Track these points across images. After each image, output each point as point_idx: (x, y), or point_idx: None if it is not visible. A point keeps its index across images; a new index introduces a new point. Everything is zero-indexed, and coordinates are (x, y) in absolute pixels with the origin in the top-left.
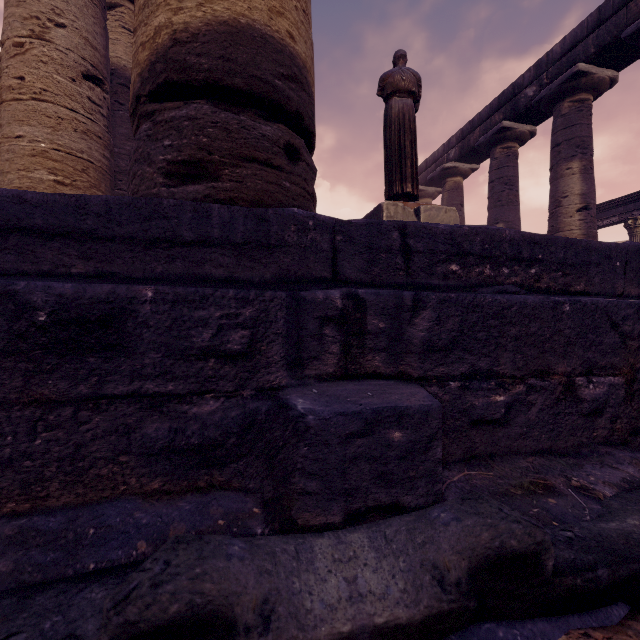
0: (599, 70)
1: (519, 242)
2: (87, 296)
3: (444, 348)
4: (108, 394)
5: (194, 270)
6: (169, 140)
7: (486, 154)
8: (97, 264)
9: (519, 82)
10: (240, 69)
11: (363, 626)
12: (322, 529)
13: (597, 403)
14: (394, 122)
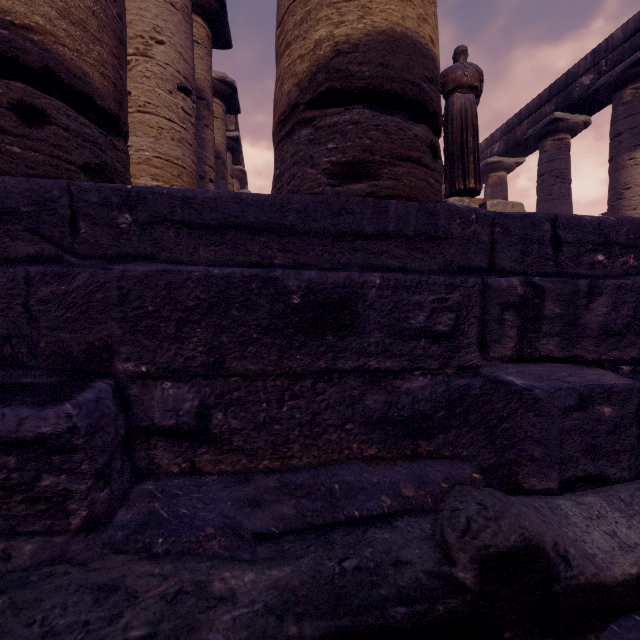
0: None
1: None
2: (326, 282)
3: (617, 333)
4: (337, 369)
5: (371, 261)
6: (333, 143)
7: (533, 147)
8: (292, 256)
9: (573, 71)
10: (396, 75)
11: None
12: (542, 494)
13: None
14: (456, 118)
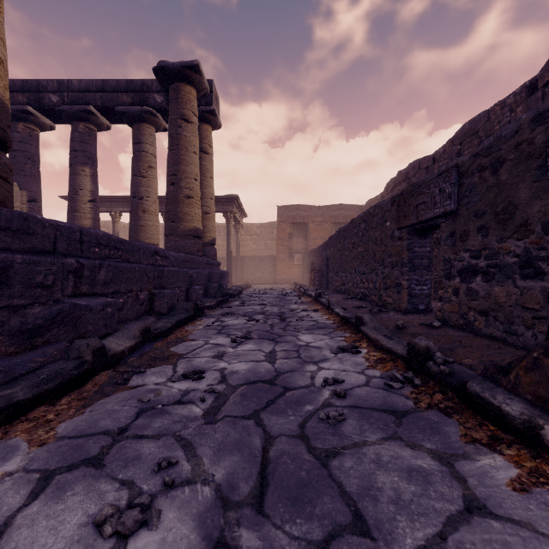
0: (102, 117)
1: (117, 241)
2: None
3: (108, 283)
4: None
5: None
6: None
7: None
8: None
9: (44, 84)
10: None
11: (125, 348)
12: None
13: (144, 300)
14: None
